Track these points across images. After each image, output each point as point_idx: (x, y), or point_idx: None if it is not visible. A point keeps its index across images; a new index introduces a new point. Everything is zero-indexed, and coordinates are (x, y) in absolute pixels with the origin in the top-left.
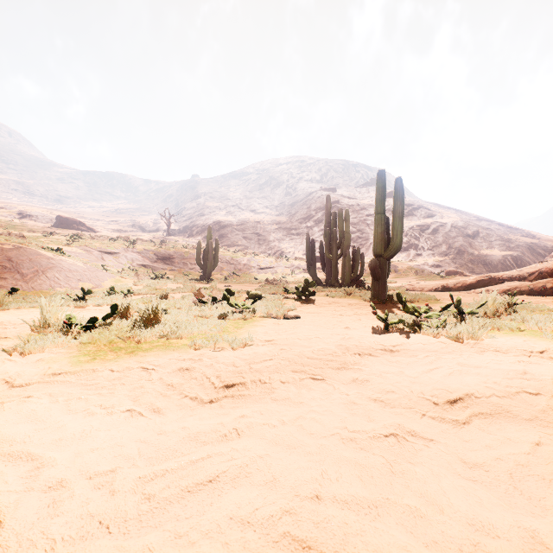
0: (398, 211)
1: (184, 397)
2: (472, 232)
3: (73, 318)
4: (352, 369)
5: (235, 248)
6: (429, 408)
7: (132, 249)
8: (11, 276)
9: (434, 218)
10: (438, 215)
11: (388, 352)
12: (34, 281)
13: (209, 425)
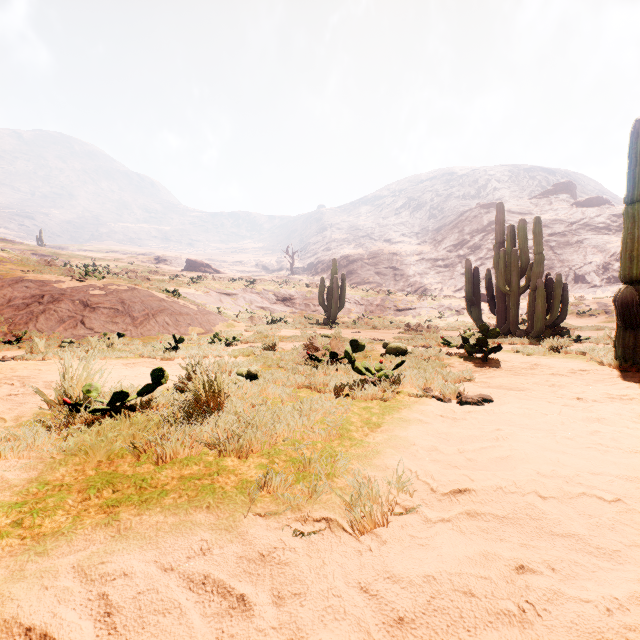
0: None
1: None
2: None
3: (93, 390)
4: None
5: (366, 286)
6: None
7: (251, 289)
8: (122, 320)
9: None
10: None
11: None
12: (143, 325)
13: None
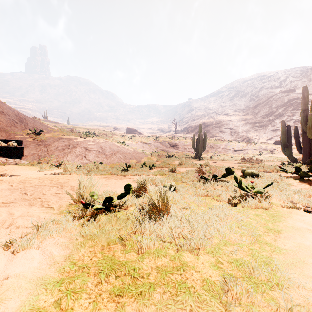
0: None
1: None
2: None
3: (94, 195)
4: None
5: (214, 138)
6: None
7: (157, 141)
8: (101, 156)
9: None
10: None
11: None
12: (110, 158)
13: None
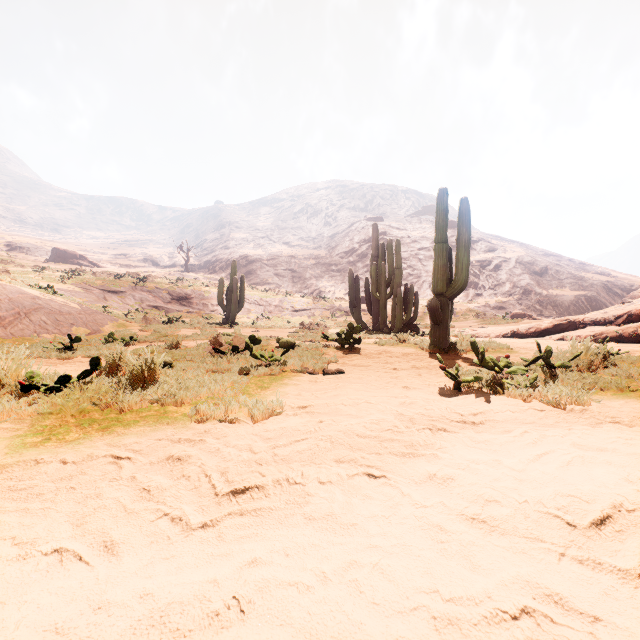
0: (464, 239)
1: (162, 517)
2: (539, 268)
3: (36, 376)
4: (425, 456)
5: (265, 287)
6: (562, 535)
7: (141, 287)
8: None
9: (496, 252)
10: (501, 249)
11: (469, 426)
12: (14, 325)
13: (191, 586)
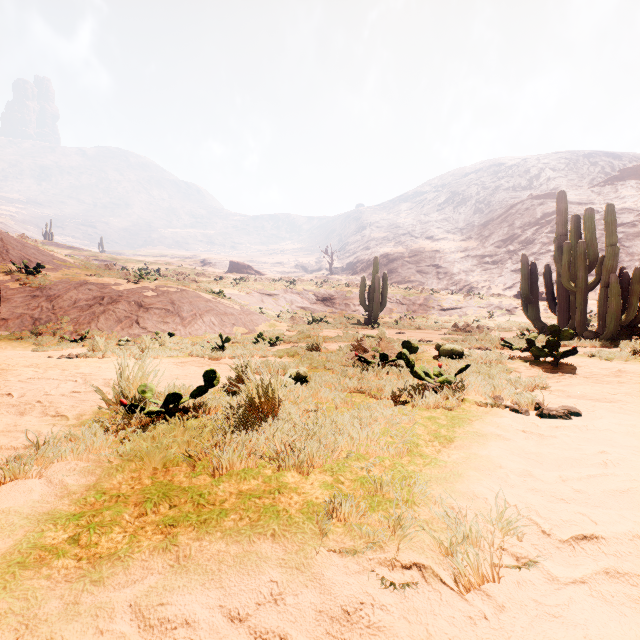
0: None
1: None
2: None
3: (147, 391)
4: None
5: (407, 285)
6: None
7: (291, 290)
8: (172, 320)
9: None
10: None
11: None
12: (191, 325)
13: None
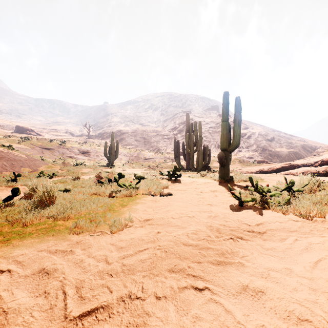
0: (238, 119)
1: None
2: (270, 137)
3: None
4: (234, 264)
5: (130, 146)
6: None
7: (63, 146)
8: None
9: (248, 129)
10: (250, 128)
11: (256, 234)
12: None
13: None
